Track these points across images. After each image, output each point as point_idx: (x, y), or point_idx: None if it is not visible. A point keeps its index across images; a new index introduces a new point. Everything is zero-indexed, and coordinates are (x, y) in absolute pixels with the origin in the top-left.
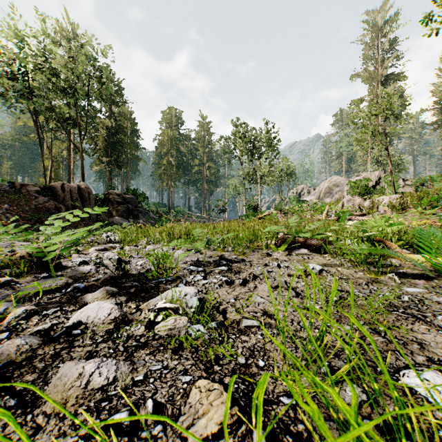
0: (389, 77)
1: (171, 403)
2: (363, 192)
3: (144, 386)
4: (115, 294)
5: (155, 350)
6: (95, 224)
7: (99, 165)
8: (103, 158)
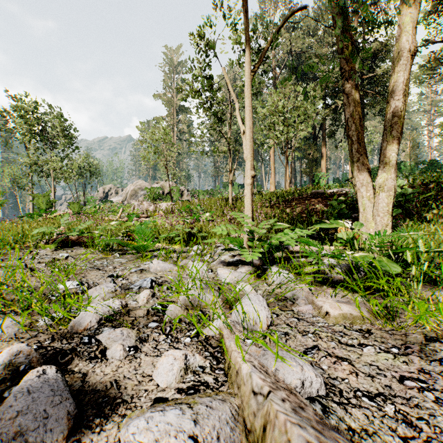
0: (181, 108)
1: None
2: (156, 198)
3: None
4: None
5: None
6: None
7: None
8: None
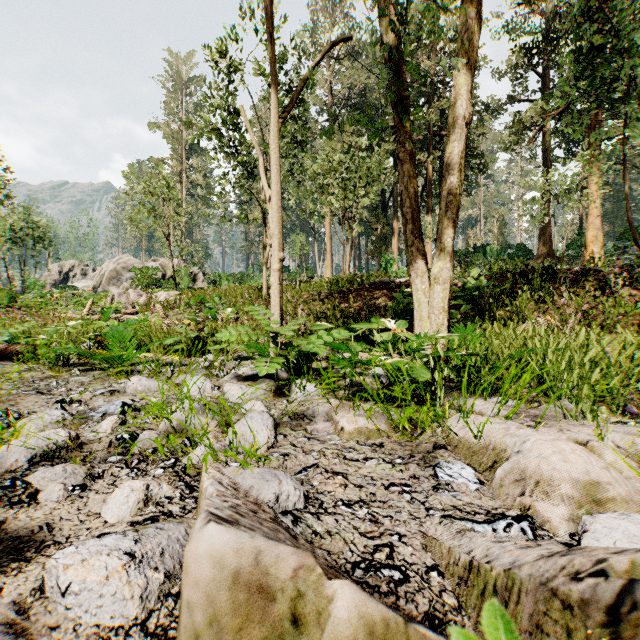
0: (195, 148)
1: None
2: (152, 283)
3: None
4: None
5: None
6: None
7: None
8: None
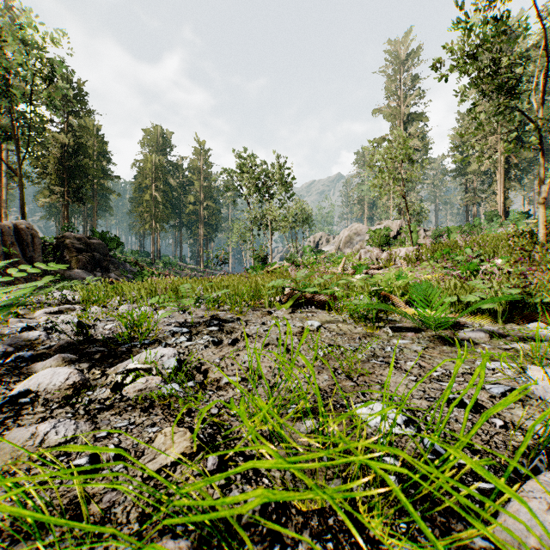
0: (412, 117)
1: (135, 449)
2: (383, 242)
3: (107, 440)
4: (74, 362)
5: (122, 410)
6: (44, 278)
7: (48, 197)
8: (56, 187)
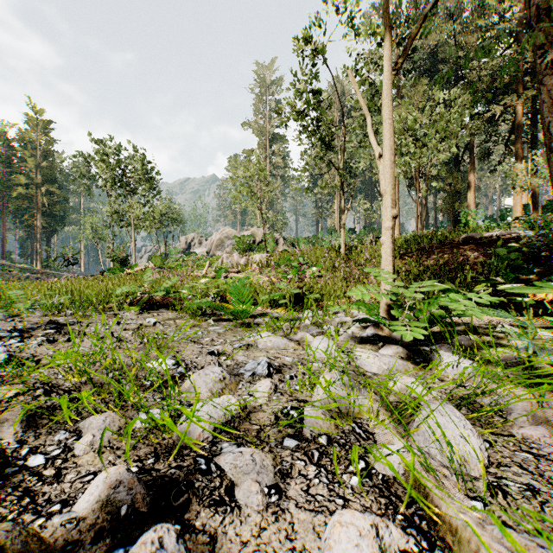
0: (276, 137)
1: None
2: (247, 248)
3: None
4: None
5: None
6: None
7: None
8: None
